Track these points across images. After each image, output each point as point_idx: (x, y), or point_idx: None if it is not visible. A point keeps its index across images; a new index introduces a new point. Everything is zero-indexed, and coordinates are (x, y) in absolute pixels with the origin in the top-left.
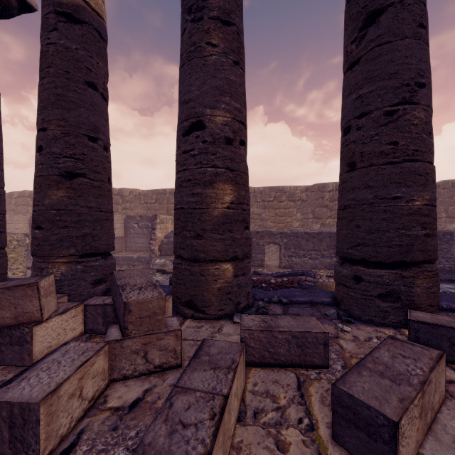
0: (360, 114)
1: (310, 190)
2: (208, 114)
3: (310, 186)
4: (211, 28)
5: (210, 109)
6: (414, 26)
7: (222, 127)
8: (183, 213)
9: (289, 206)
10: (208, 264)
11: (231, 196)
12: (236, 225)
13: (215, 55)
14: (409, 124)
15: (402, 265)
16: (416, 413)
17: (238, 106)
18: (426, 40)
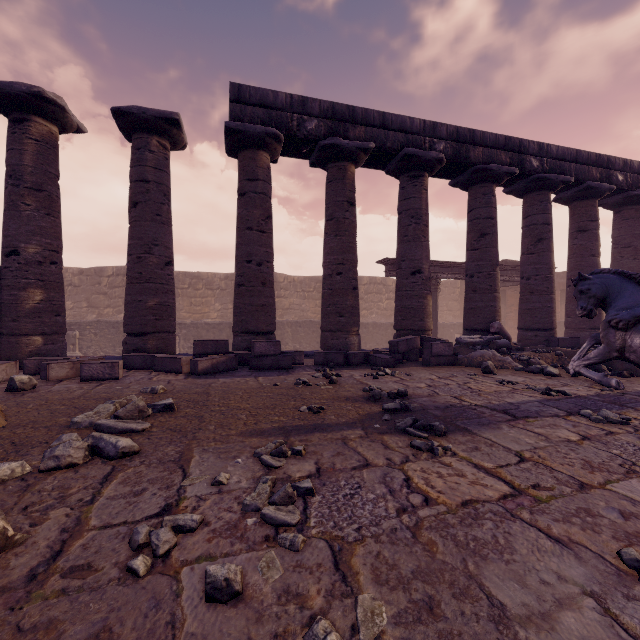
0: (129, 254)
1: (230, 278)
2: (23, 246)
3: (230, 274)
4: (26, 194)
5: (25, 244)
6: (152, 216)
7: (34, 255)
8: (4, 306)
9: (207, 295)
10: (22, 337)
11: (41, 296)
12: (45, 314)
13: (29, 211)
14: (148, 265)
15: (144, 334)
16: (66, 367)
17: (49, 242)
18: (161, 222)
